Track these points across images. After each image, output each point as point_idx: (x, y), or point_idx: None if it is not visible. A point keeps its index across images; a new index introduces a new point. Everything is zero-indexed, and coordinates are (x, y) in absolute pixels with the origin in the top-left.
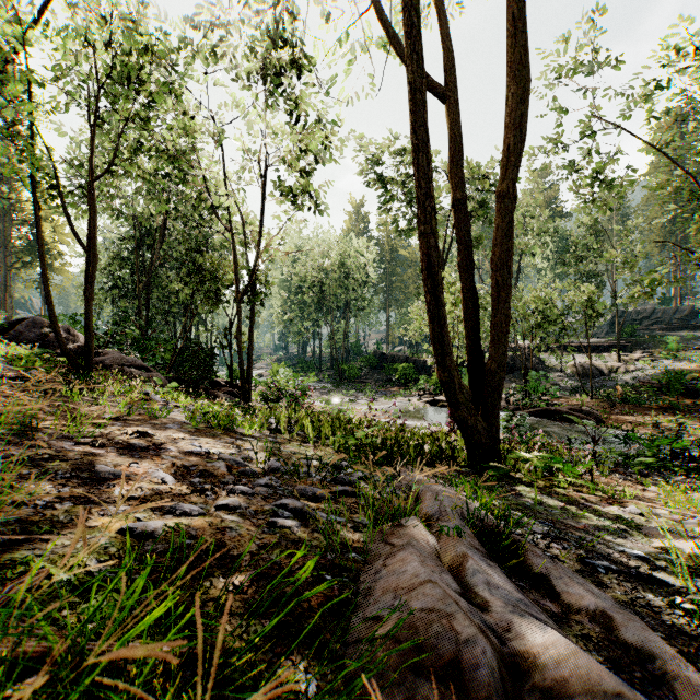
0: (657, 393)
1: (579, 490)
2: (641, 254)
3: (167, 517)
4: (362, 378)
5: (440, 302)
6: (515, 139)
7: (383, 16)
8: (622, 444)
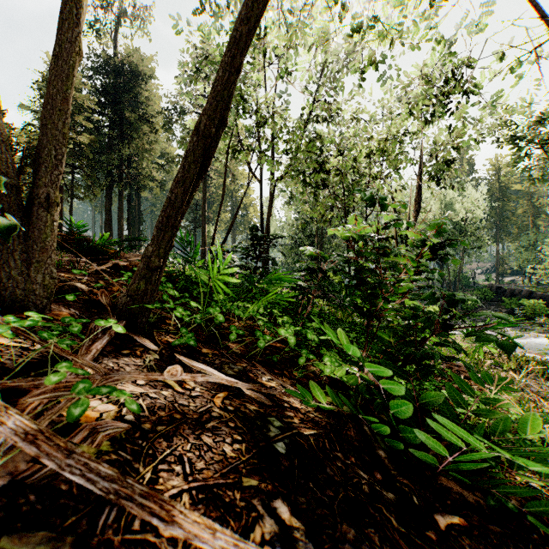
0: None
1: None
2: None
3: None
4: (477, 309)
5: None
6: None
7: None
8: None
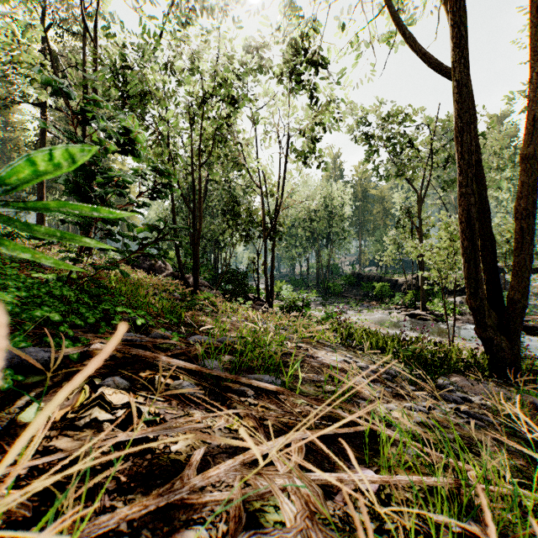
0: None
1: None
2: None
3: (414, 413)
4: (343, 293)
5: (476, 247)
6: None
7: (401, 21)
8: None
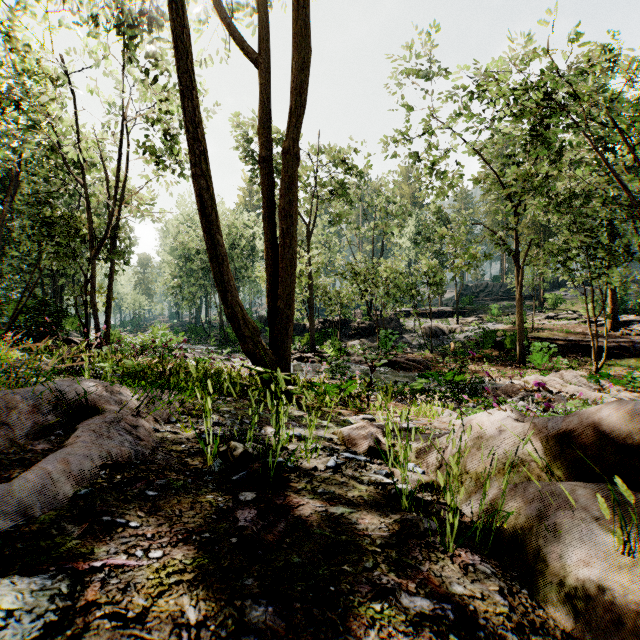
0: (479, 347)
1: (346, 409)
2: (464, 235)
3: None
4: None
5: (217, 241)
6: (295, 103)
7: None
8: (435, 384)
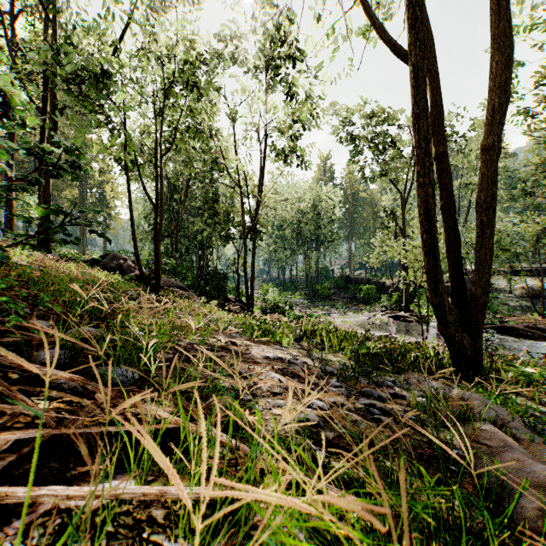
0: None
1: None
2: None
3: (309, 410)
4: (331, 296)
5: (435, 239)
6: (501, 100)
7: (371, 10)
8: None
